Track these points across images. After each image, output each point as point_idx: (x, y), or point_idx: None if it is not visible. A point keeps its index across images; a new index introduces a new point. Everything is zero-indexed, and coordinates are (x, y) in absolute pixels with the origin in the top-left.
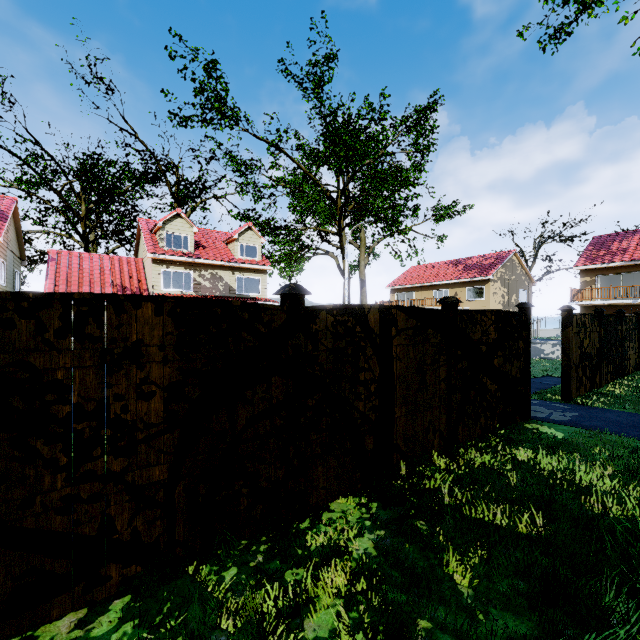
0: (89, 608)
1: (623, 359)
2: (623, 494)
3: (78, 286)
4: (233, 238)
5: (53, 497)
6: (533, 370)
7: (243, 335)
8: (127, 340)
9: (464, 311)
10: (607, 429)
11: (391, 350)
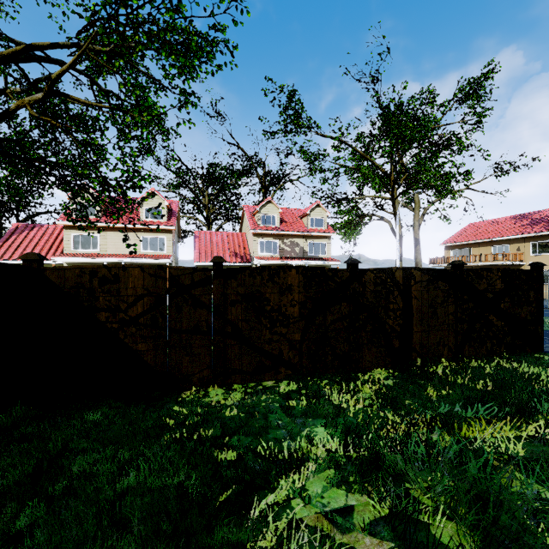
0: (275, 381)
1: None
2: None
3: (211, 253)
4: (306, 214)
5: (266, 338)
6: None
7: (329, 283)
8: (287, 284)
9: (470, 270)
10: None
11: (410, 293)
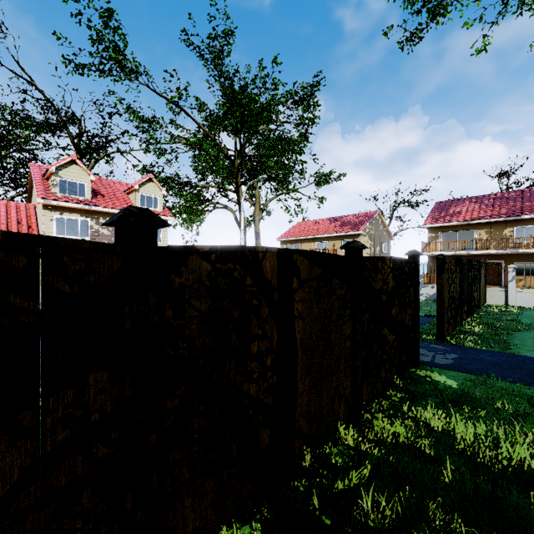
0: None
1: (472, 300)
2: None
3: None
4: (133, 188)
5: None
6: None
7: (12, 300)
8: None
9: (367, 258)
10: (493, 374)
11: (292, 307)
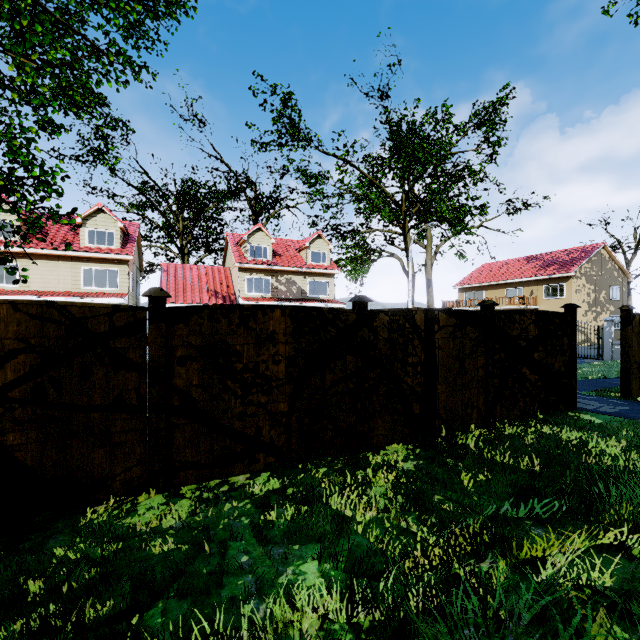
0: (250, 474)
1: None
2: (617, 454)
3: (183, 292)
4: (305, 246)
5: (235, 411)
6: (607, 371)
7: (329, 328)
8: (268, 330)
9: (502, 312)
10: None
11: (434, 342)
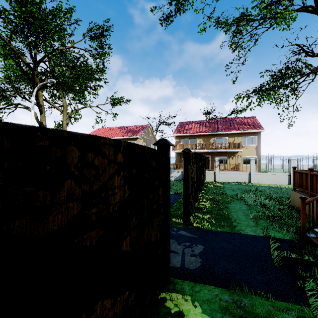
0: None
1: (201, 181)
2: None
3: None
4: None
5: None
6: None
7: None
8: None
9: None
10: (246, 288)
11: None
